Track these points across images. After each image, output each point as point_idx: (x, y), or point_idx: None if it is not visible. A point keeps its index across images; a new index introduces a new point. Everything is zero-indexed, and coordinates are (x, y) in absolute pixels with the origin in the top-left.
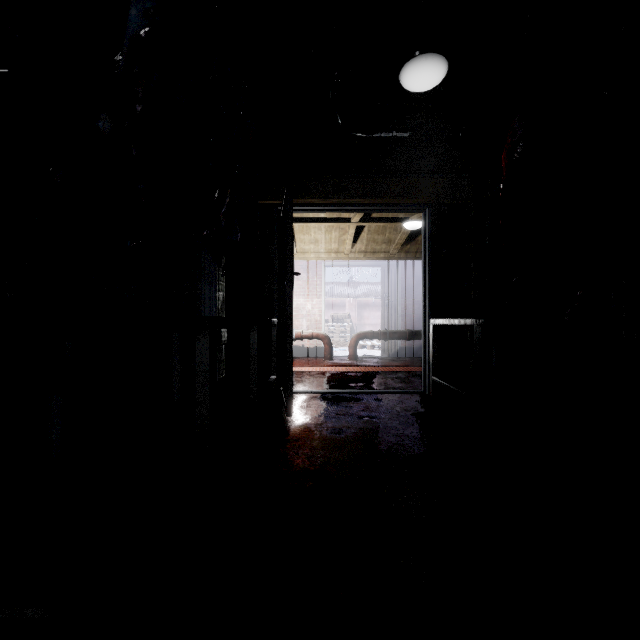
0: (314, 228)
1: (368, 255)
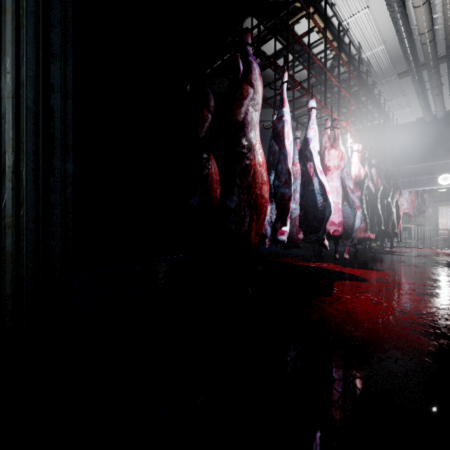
0: None
1: None
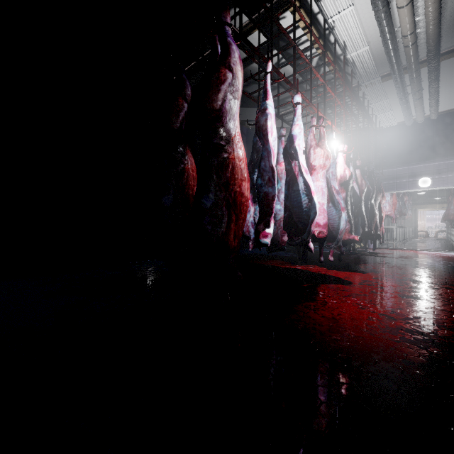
0: None
1: (442, 208)
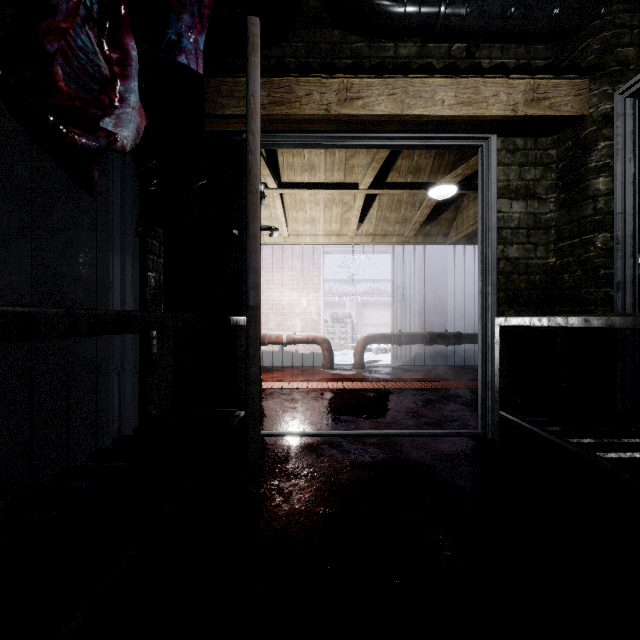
0: (310, 202)
1: (377, 239)
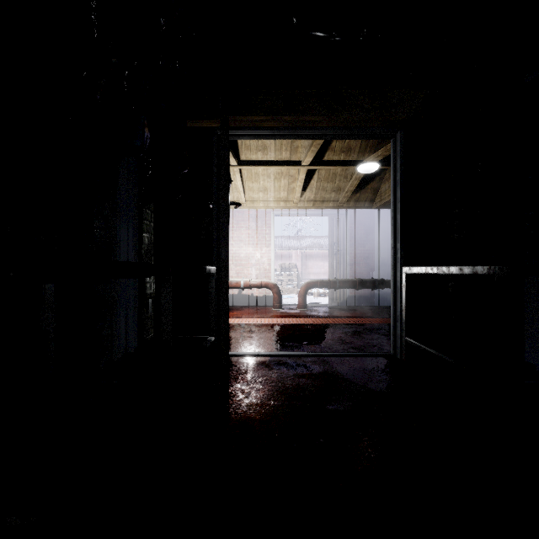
0: (263, 175)
1: (317, 204)
